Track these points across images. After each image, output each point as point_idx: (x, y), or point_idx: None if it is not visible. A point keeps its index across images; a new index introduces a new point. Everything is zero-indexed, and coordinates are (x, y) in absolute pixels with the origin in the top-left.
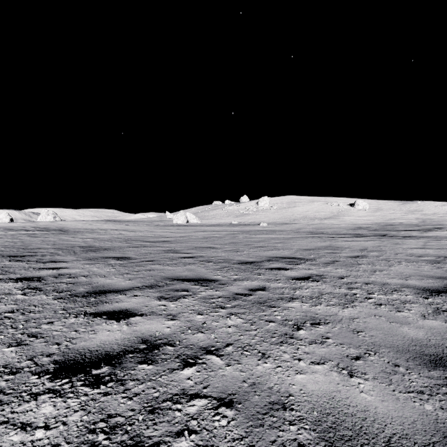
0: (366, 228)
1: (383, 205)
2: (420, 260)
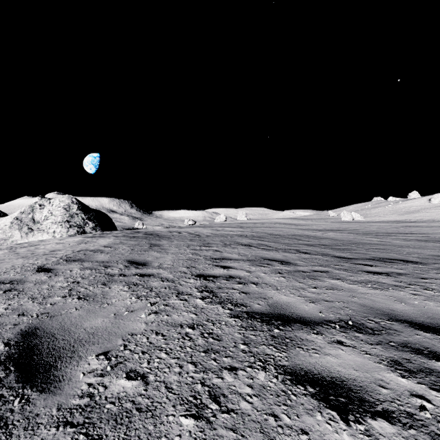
0: None
1: None
2: None
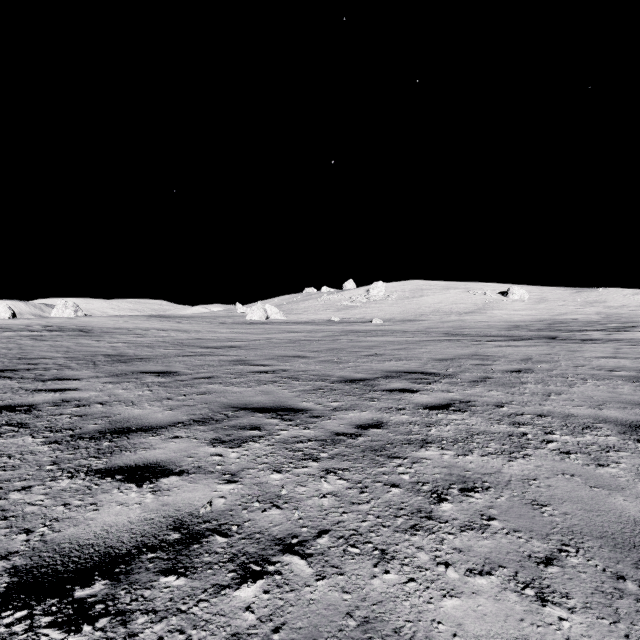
0: (525, 326)
1: (548, 294)
2: (613, 376)
